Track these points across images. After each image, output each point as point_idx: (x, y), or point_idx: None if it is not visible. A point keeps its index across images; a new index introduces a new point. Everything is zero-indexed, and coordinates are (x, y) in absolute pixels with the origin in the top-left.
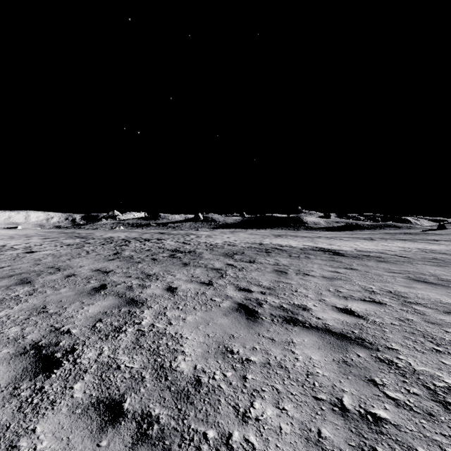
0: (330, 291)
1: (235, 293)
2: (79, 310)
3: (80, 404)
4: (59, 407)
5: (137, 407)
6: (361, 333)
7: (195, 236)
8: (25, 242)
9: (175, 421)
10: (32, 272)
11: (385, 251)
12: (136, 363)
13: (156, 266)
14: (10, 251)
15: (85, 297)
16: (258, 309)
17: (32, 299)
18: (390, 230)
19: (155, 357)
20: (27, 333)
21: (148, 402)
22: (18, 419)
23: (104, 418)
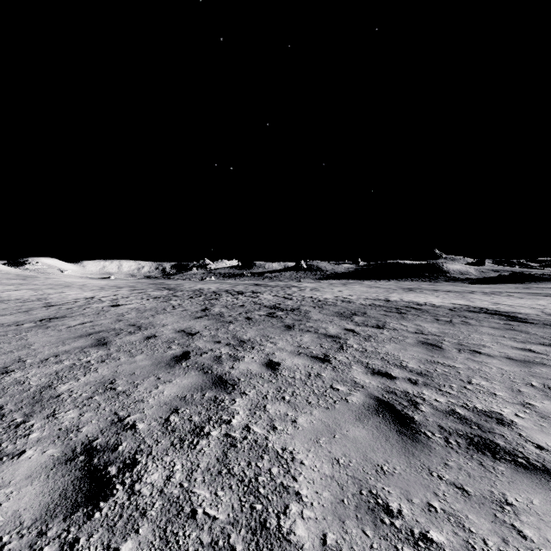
0: (535, 387)
1: (366, 378)
2: (152, 390)
3: None
4: None
5: None
6: None
7: (297, 289)
8: (114, 293)
9: None
10: (111, 330)
11: None
12: (221, 510)
13: (251, 329)
14: (97, 303)
15: (162, 370)
16: (413, 412)
17: (102, 368)
18: None
19: (251, 500)
20: (84, 423)
21: None
22: None
23: None
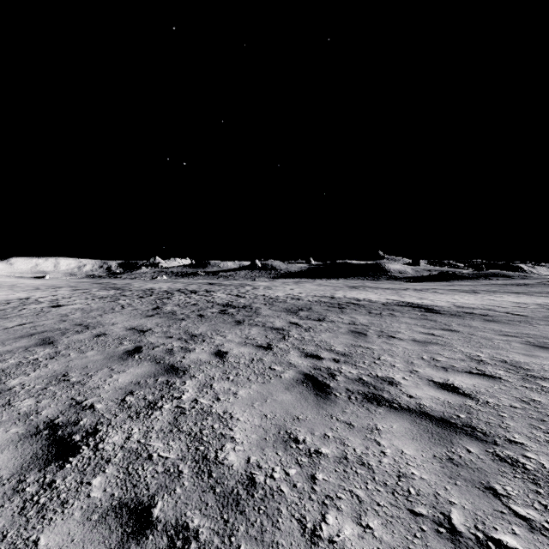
0: (424, 359)
1: (300, 360)
2: (107, 379)
3: (98, 508)
4: (71, 511)
5: (170, 515)
6: (469, 419)
7: (251, 287)
8: (52, 293)
9: (219, 537)
10: (56, 330)
11: (494, 307)
12: (172, 452)
13: (202, 324)
14: (34, 304)
15: (115, 363)
16: (330, 381)
17: (52, 364)
18: (497, 280)
19: (197, 444)
20: (43, 408)
21: (185, 508)
22: (18, 525)
23: (127, 529)
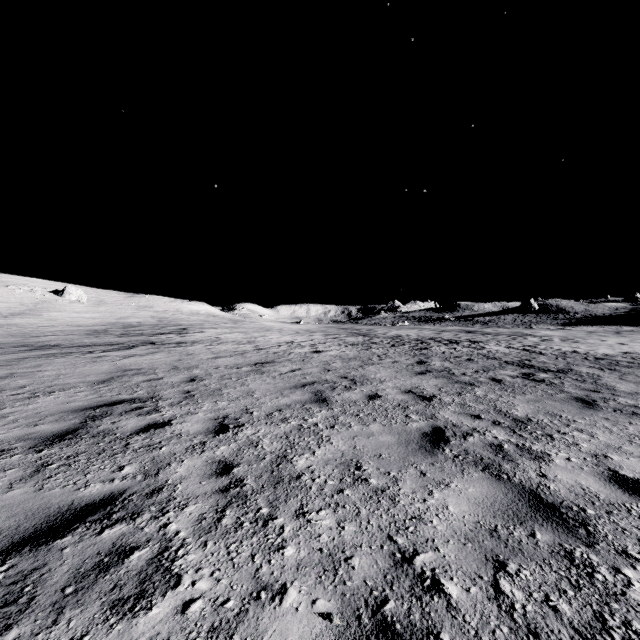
0: None
1: None
2: (425, 497)
3: None
4: None
5: None
6: None
7: (537, 338)
8: (310, 338)
9: None
10: (324, 382)
11: None
12: None
13: (514, 398)
14: (298, 349)
15: (420, 457)
16: None
17: (335, 439)
18: None
19: None
20: (350, 546)
21: None
22: None
23: None
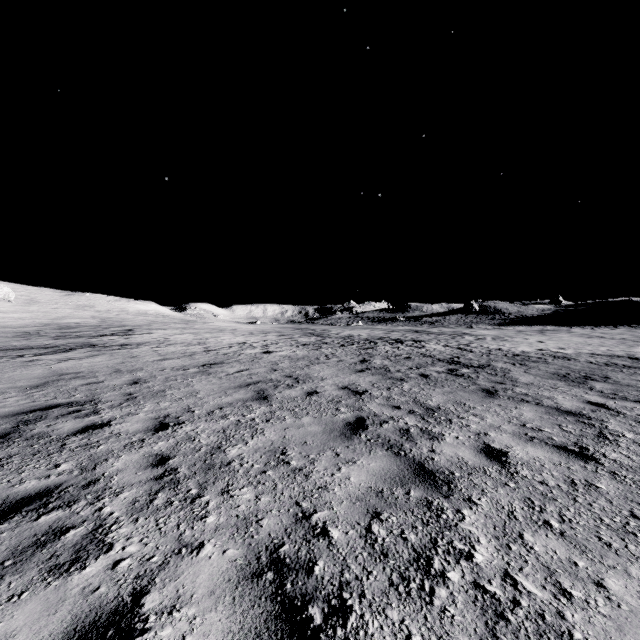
0: None
1: None
2: (334, 472)
3: None
4: None
5: None
6: None
7: (473, 337)
8: (263, 339)
9: None
10: (268, 381)
11: None
12: None
13: (433, 391)
14: (250, 349)
15: (338, 442)
16: None
17: (268, 431)
18: None
19: None
20: (263, 512)
21: None
22: None
23: None
